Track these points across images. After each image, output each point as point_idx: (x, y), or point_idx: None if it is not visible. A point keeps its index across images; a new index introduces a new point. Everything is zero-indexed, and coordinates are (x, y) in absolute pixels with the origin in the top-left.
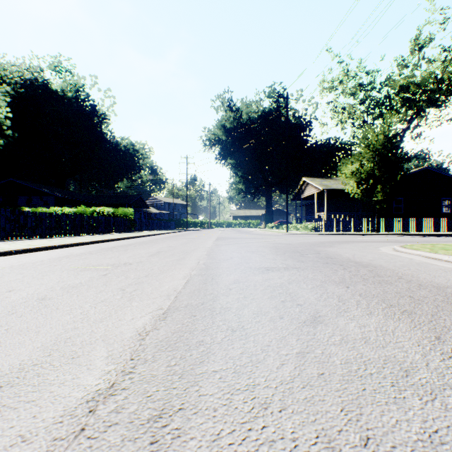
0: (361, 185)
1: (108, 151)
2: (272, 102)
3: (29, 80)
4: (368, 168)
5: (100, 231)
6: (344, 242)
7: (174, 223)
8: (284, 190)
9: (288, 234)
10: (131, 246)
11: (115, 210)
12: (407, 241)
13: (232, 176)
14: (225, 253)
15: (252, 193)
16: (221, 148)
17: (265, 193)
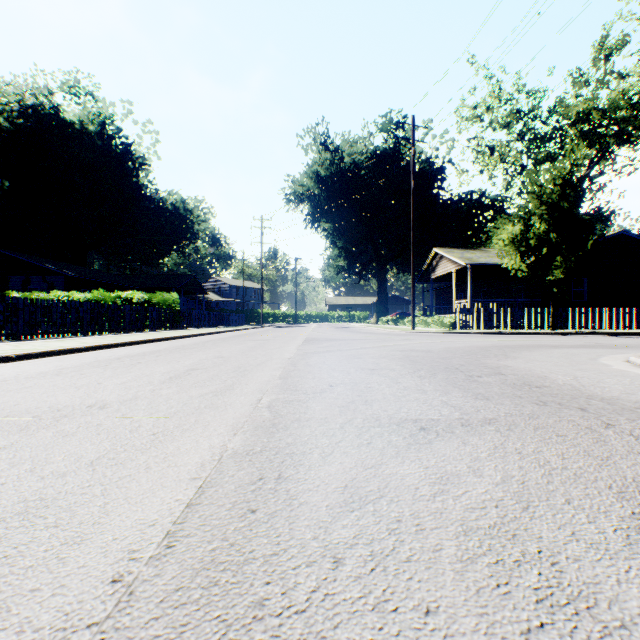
0: (527, 257)
1: (148, 211)
2: (388, 139)
3: (31, 107)
4: (539, 230)
5: (123, 328)
6: (520, 348)
7: (243, 316)
8: (404, 267)
9: (416, 333)
10: (152, 355)
11: (150, 295)
12: (621, 345)
13: (329, 247)
14: (318, 374)
15: (357, 272)
16: (312, 206)
17: (376, 272)
